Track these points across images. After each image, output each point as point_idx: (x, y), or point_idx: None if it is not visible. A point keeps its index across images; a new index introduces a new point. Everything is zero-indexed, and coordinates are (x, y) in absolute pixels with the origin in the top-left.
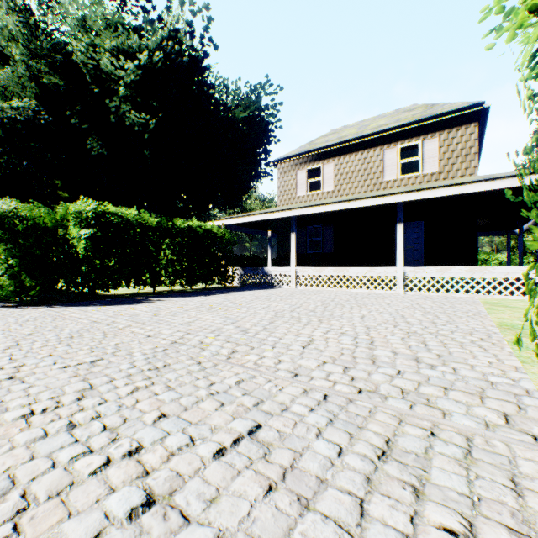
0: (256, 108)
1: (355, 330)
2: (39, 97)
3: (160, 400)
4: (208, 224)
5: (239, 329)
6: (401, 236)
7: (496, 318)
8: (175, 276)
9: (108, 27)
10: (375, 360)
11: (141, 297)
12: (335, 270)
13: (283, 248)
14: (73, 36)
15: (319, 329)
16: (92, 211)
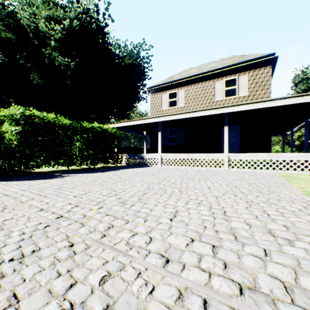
0: (137, 58)
1: (208, 200)
2: None
3: None
4: (105, 126)
5: (119, 201)
6: (226, 134)
7: (298, 187)
8: (82, 159)
9: (44, 3)
10: (236, 234)
11: (57, 173)
12: (186, 155)
13: (153, 142)
14: (21, 8)
15: (181, 200)
16: (20, 114)
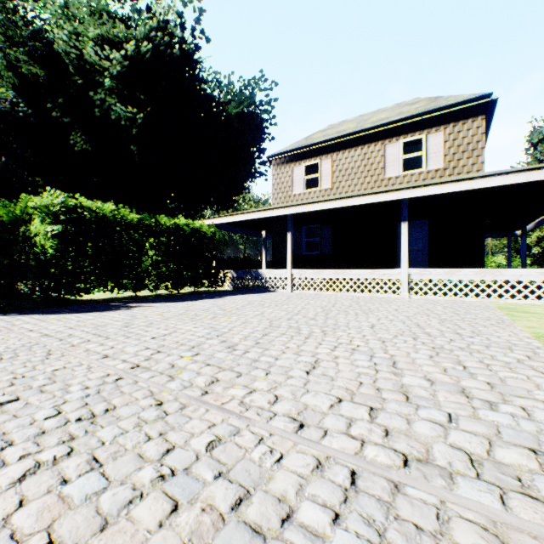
0: (250, 104)
1: (368, 345)
2: (18, 88)
3: (62, 500)
4: (197, 223)
5: (225, 345)
6: (405, 236)
7: (525, 326)
8: (159, 278)
9: (93, 15)
10: (408, 394)
11: (119, 302)
12: (334, 272)
13: (278, 249)
14: (55, 24)
15: (325, 344)
16: (60, 204)
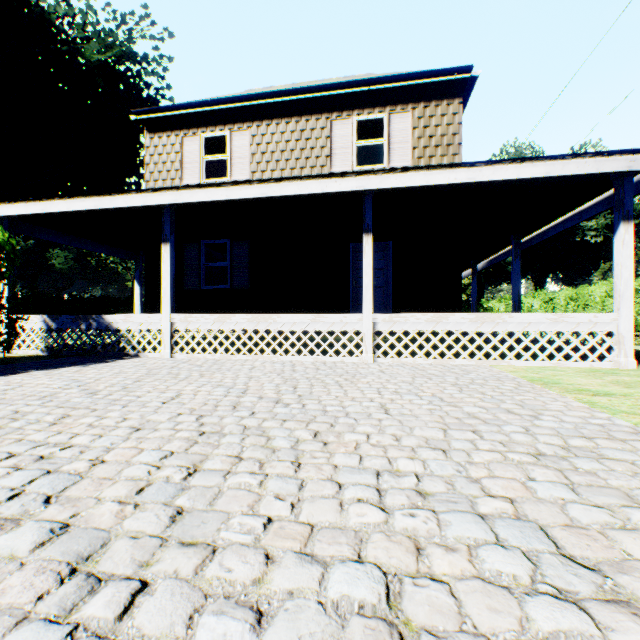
0: (127, 55)
1: None
2: None
3: None
4: None
5: None
6: (370, 257)
7: None
8: None
9: None
10: None
11: None
12: (252, 319)
13: (157, 279)
14: None
15: None
16: None
